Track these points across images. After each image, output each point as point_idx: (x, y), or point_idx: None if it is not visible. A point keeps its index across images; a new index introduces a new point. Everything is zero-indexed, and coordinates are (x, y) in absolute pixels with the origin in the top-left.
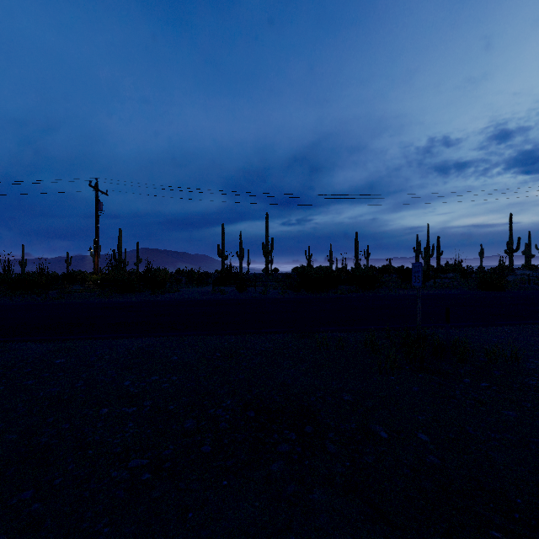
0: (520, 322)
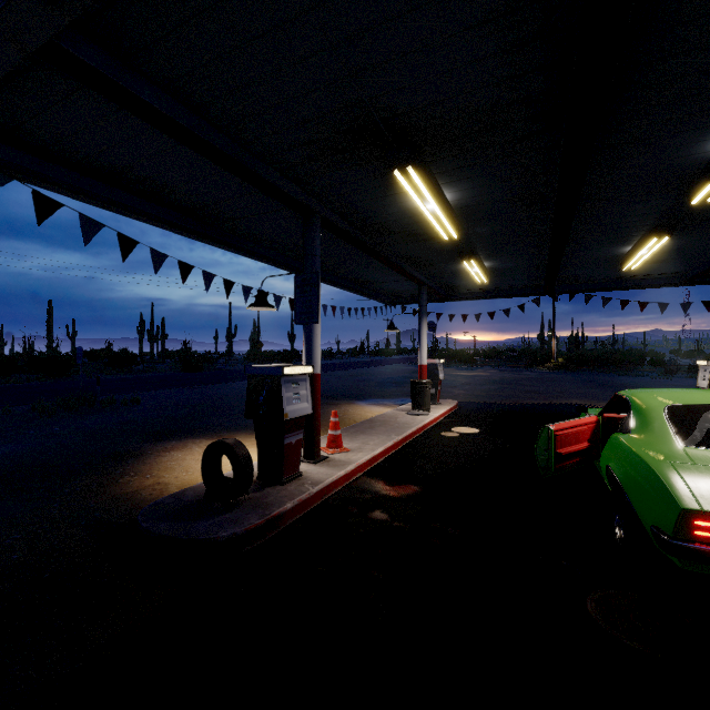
0: (171, 388)
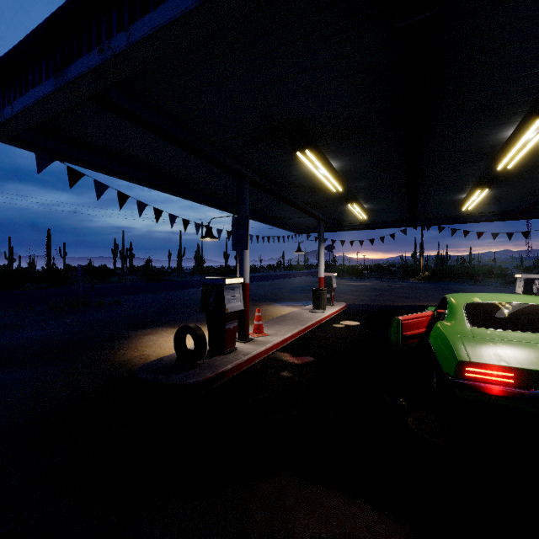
0: (141, 293)
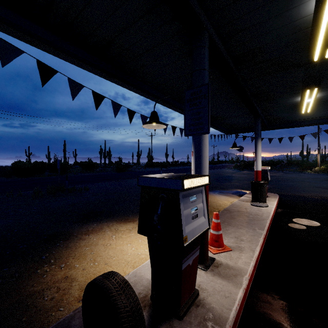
0: (107, 181)
